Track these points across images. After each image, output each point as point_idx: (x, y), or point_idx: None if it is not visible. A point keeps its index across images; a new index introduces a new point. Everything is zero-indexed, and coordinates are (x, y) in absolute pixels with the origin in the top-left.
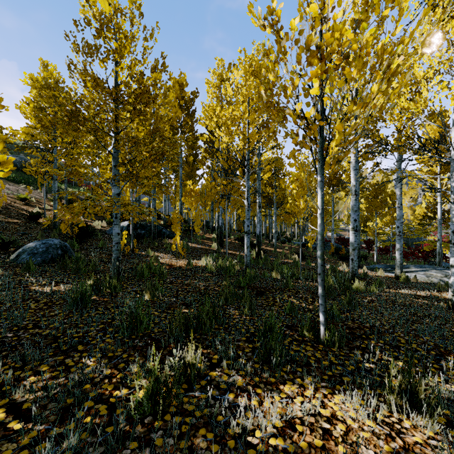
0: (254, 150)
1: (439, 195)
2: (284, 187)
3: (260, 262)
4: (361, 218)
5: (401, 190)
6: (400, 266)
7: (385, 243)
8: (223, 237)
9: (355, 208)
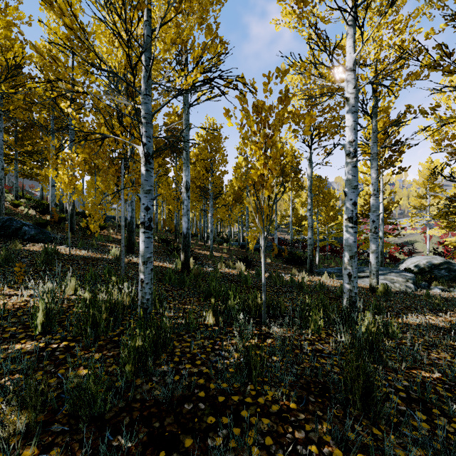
0: None
1: (381, 191)
2: (223, 173)
3: (186, 281)
4: (296, 218)
5: (377, 172)
6: (376, 274)
7: (323, 243)
8: None
9: (354, 181)
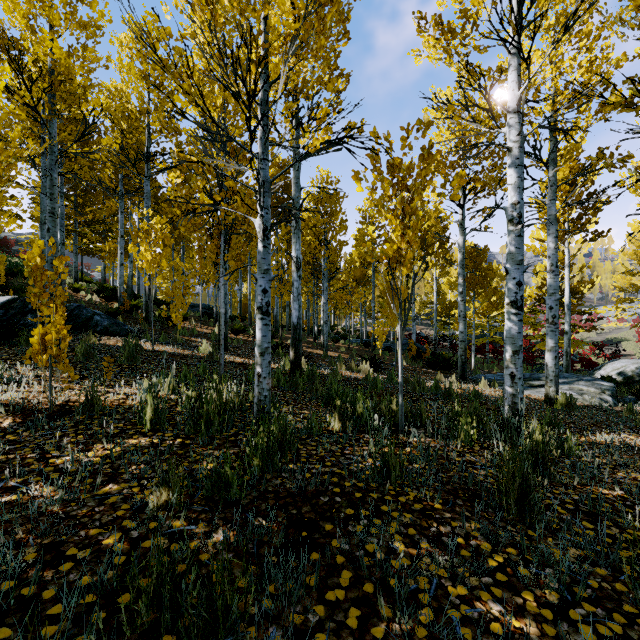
0: (289, 187)
1: (567, 265)
2: (341, 244)
3: (300, 384)
4: (443, 305)
5: (556, 240)
6: (555, 380)
7: (481, 340)
8: (234, 332)
9: (518, 255)
